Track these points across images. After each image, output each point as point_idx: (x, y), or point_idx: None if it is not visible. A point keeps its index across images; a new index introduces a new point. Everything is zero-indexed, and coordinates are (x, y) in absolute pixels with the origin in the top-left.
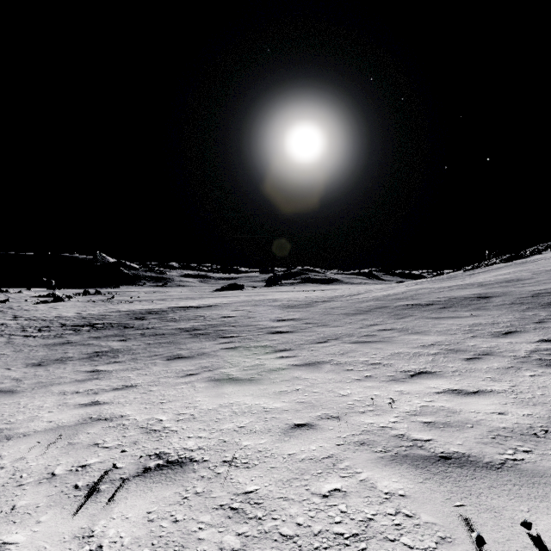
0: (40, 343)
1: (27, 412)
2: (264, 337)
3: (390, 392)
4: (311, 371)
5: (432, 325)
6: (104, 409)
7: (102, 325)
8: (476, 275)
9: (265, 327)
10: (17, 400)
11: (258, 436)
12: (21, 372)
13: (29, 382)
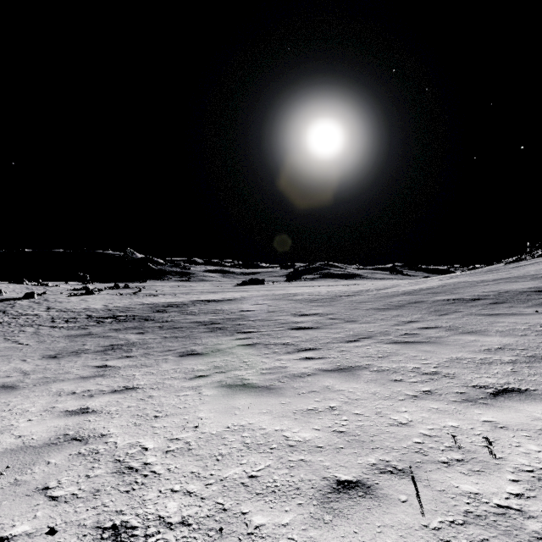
0: (63, 334)
1: (6, 419)
2: (285, 334)
3: (474, 422)
4: (345, 380)
5: (488, 324)
6: (87, 421)
7: (124, 317)
8: (523, 267)
9: (286, 322)
10: (10, 400)
11: (279, 505)
12: (33, 364)
13: (35, 377)
